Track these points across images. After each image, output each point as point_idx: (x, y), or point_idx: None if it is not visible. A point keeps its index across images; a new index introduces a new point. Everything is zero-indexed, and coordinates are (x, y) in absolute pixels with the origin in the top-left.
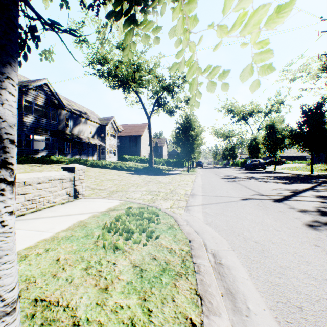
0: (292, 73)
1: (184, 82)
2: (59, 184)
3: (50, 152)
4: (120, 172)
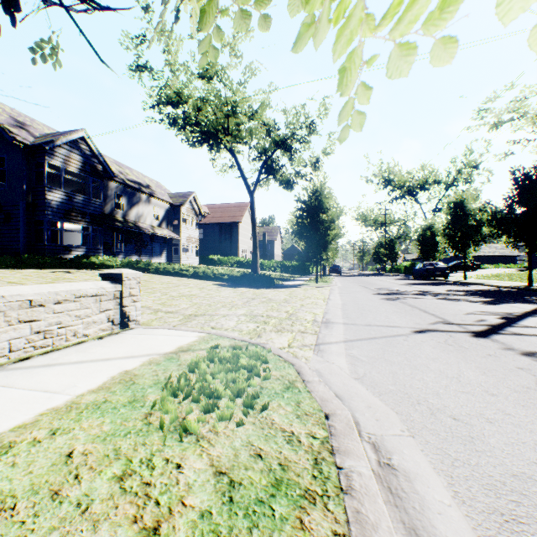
0: (494, 115)
1: (310, 133)
2: (93, 304)
3: (91, 249)
4: (203, 283)
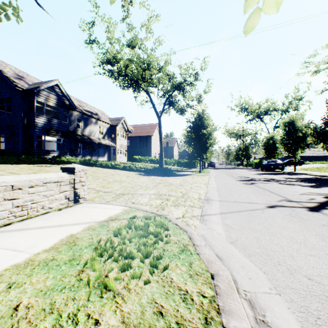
0: (314, 65)
1: (195, 80)
2: (55, 187)
3: (62, 152)
4: (129, 173)
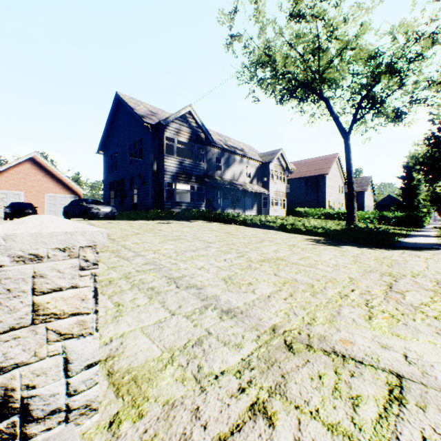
0: None
1: (431, 45)
2: None
3: (195, 204)
4: (292, 237)
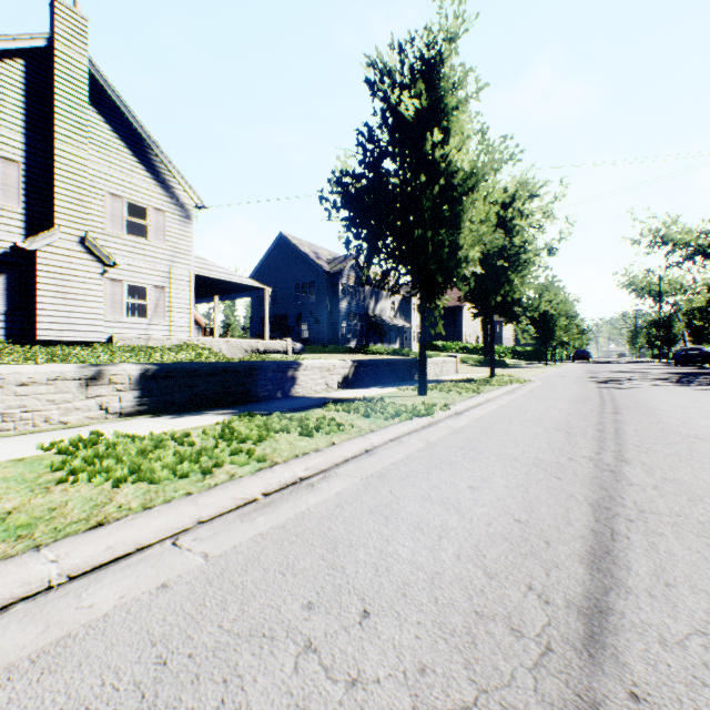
0: None
1: (544, 218)
2: (452, 364)
3: (359, 340)
4: None
